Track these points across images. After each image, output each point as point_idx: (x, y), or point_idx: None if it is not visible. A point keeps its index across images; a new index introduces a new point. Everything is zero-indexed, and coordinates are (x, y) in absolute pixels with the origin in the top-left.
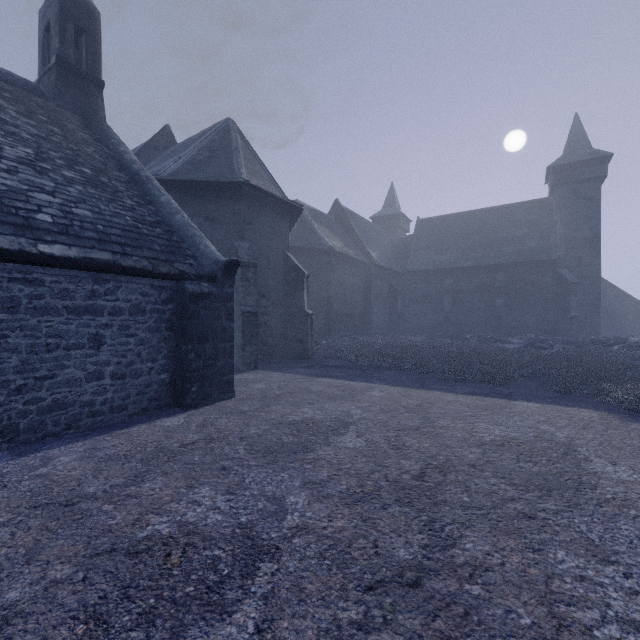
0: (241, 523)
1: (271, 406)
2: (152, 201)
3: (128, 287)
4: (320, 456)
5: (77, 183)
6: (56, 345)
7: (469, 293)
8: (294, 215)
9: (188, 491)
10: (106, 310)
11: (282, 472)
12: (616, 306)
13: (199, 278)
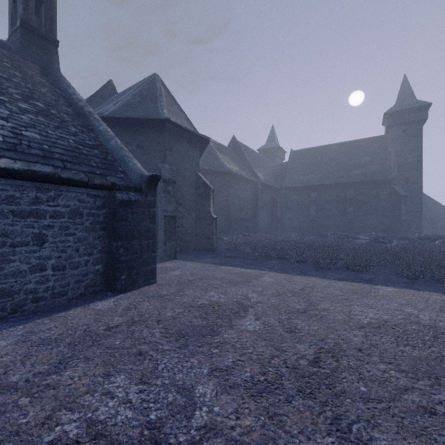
0: (150, 421)
1: (185, 290)
2: (92, 130)
3: (67, 195)
4: (225, 339)
5: (30, 113)
6: (2, 243)
7: (328, 203)
8: (203, 145)
9: (104, 380)
10: (48, 214)
11: (192, 357)
12: (432, 212)
13: (127, 189)
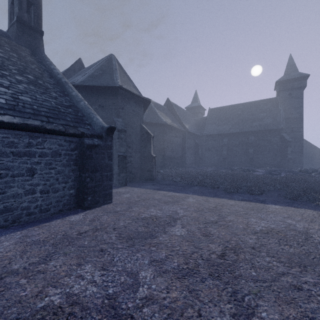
0: (109, 294)
1: (132, 208)
2: (68, 94)
3: (50, 141)
4: (160, 241)
5: (24, 83)
6: (6, 174)
7: (235, 146)
8: (146, 105)
9: (77, 268)
10: (37, 154)
11: (137, 253)
12: (310, 153)
13: (92, 136)
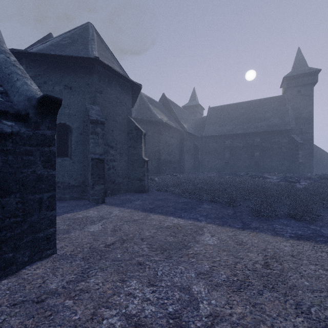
0: None
1: (90, 275)
2: None
3: None
4: None
5: None
6: None
7: (239, 149)
8: (135, 93)
9: None
10: None
11: None
12: (316, 156)
13: None
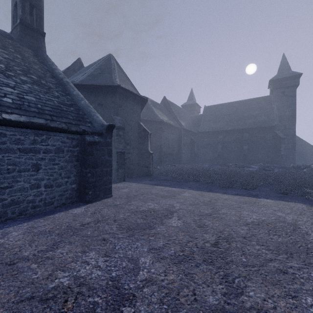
0: (112, 277)
1: (131, 201)
2: (69, 94)
3: (54, 138)
4: (158, 231)
5: (28, 83)
6: (13, 169)
7: (230, 143)
8: (143, 103)
9: (82, 254)
10: (42, 150)
11: (137, 242)
12: (303, 149)
13: (93, 134)
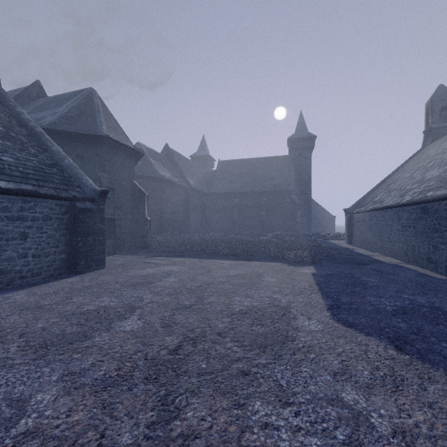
0: (125, 303)
1: (129, 270)
2: (46, 149)
3: (42, 205)
4: (157, 285)
5: None
6: (1, 238)
7: (247, 207)
8: (138, 156)
9: (97, 299)
10: (29, 218)
11: (140, 290)
12: (320, 216)
13: (84, 200)
